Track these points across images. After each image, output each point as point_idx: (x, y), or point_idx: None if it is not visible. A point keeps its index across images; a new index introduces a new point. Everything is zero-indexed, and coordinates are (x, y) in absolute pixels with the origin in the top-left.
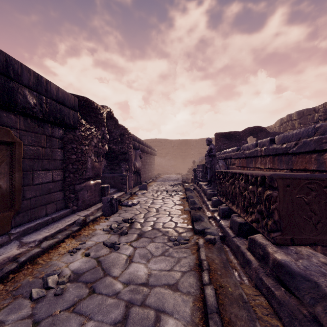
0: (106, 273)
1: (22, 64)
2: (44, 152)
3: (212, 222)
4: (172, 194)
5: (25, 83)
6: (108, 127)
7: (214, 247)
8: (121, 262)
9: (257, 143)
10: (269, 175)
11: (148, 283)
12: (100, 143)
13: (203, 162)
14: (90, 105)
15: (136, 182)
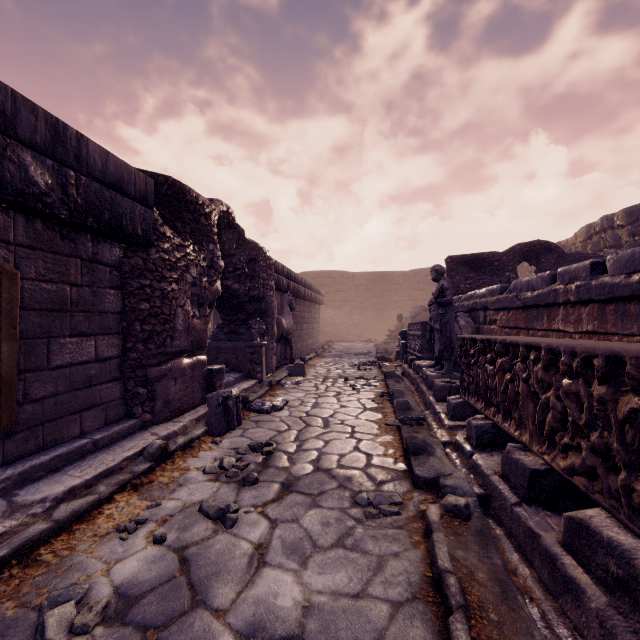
0: (196, 598)
1: (15, 92)
2: (77, 295)
3: (453, 456)
4: (358, 385)
5: (25, 137)
6: (223, 245)
7: (469, 528)
8: (238, 565)
9: (555, 275)
10: (639, 354)
11: (302, 638)
12: (206, 277)
13: (420, 317)
14: (181, 195)
15: (283, 359)
